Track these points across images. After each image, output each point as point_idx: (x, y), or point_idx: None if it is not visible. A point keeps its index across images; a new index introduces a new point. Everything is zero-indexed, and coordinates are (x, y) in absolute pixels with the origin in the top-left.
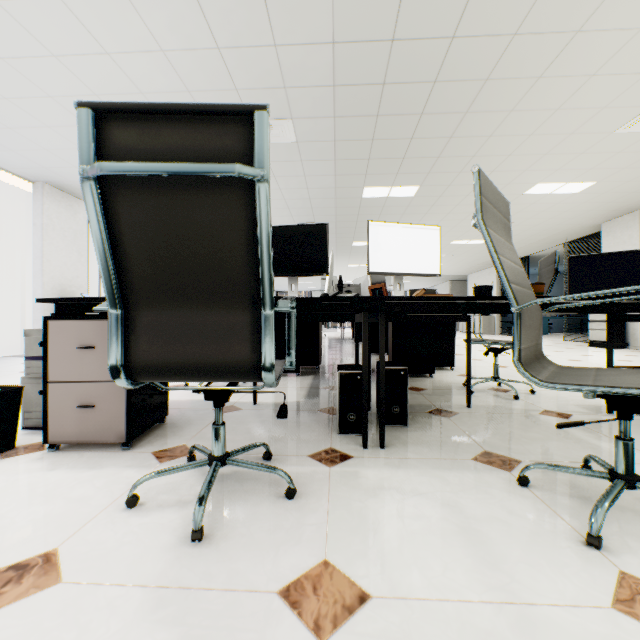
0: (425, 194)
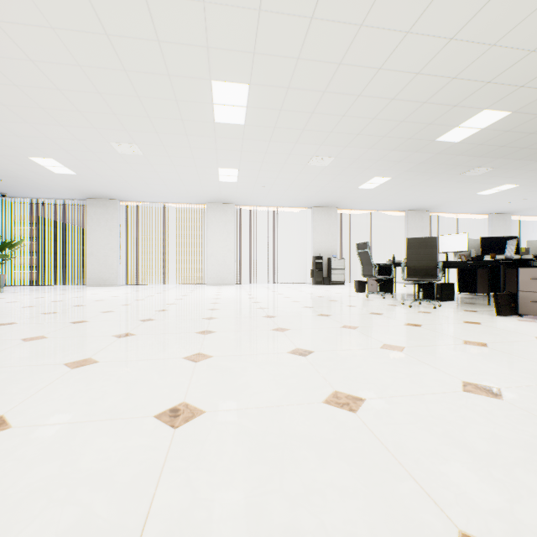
0: None
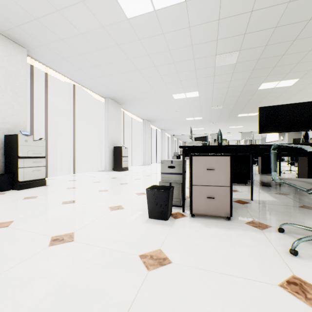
0: (300, 83)
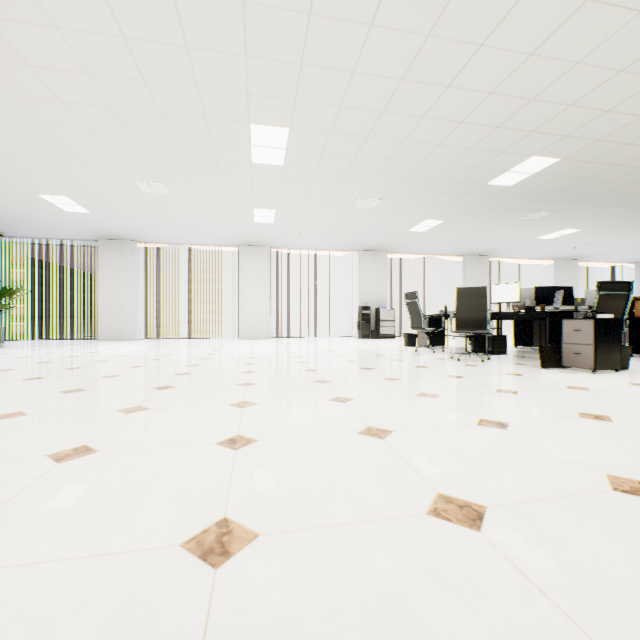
0: None
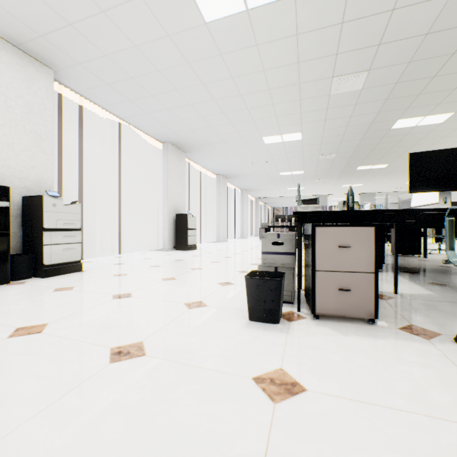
0: (455, 119)
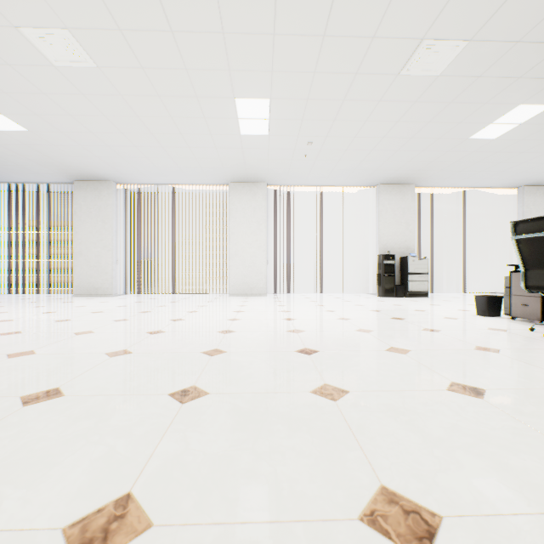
0: None
